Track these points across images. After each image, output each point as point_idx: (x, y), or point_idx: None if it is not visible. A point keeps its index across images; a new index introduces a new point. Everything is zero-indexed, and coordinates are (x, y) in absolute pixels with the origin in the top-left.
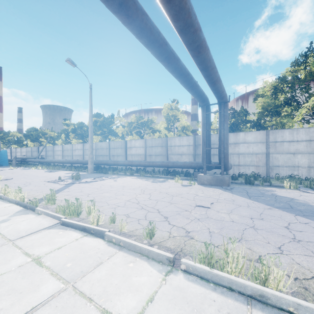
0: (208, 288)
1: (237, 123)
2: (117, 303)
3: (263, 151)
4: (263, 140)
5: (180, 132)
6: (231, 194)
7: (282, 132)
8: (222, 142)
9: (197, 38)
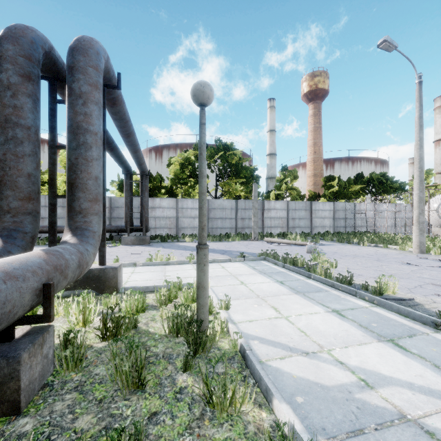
0: (152, 266)
1: (154, 189)
2: (123, 272)
3: (174, 216)
4: (174, 206)
5: None
6: (153, 247)
7: (187, 200)
8: (143, 208)
9: (137, 148)
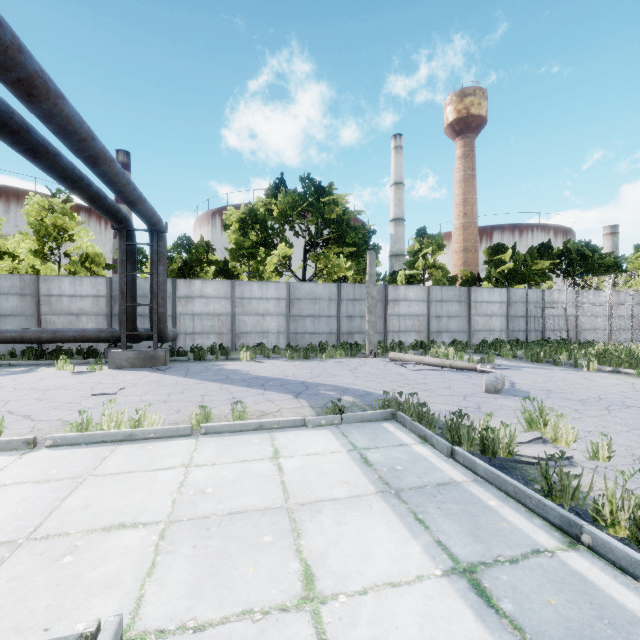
0: (79, 448)
1: (191, 264)
2: None
3: (228, 312)
4: (228, 294)
5: (76, 265)
6: (163, 374)
7: (251, 285)
8: (154, 295)
9: (89, 148)
